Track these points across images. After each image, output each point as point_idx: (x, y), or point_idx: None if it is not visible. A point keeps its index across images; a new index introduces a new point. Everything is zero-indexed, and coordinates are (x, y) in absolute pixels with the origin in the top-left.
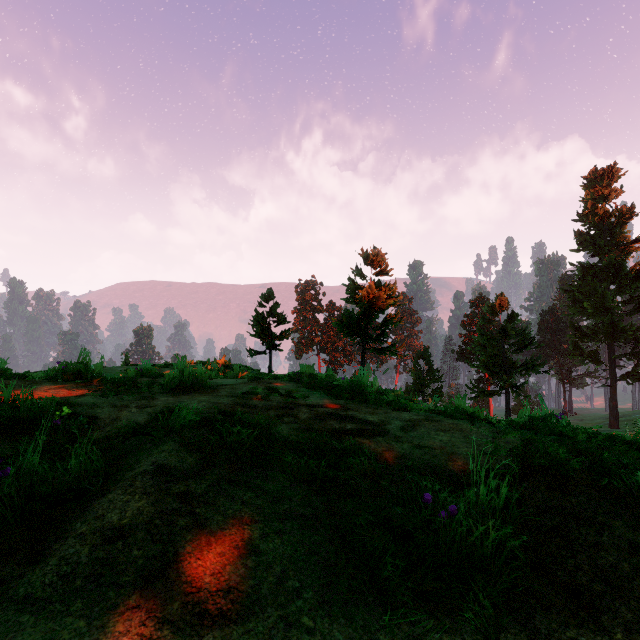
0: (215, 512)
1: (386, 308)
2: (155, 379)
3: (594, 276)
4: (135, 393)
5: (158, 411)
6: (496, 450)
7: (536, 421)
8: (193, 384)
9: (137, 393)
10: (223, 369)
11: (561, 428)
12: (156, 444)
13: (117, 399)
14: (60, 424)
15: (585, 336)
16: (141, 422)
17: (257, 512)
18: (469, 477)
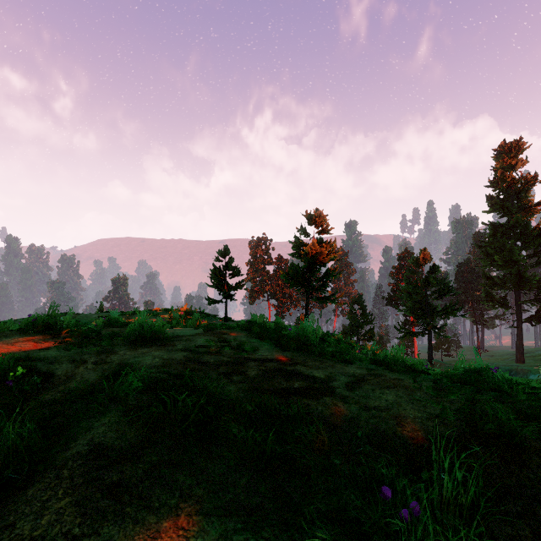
0: (148, 511)
1: (327, 262)
2: (120, 329)
3: (503, 234)
4: (98, 345)
5: (112, 368)
6: (443, 413)
7: (471, 373)
8: (152, 336)
9: (99, 345)
10: (185, 316)
11: (498, 382)
12: (100, 412)
13: (79, 352)
14: (12, 385)
15: (495, 285)
16: (93, 381)
17: (196, 508)
18: (420, 446)
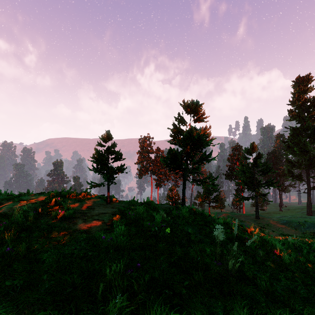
0: None
1: (204, 147)
2: None
3: (299, 134)
4: None
5: None
6: None
7: None
8: None
9: None
10: (61, 201)
11: None
12: None
13: None
14: None
15: (294, 166)
16: None
17: None
18: None
